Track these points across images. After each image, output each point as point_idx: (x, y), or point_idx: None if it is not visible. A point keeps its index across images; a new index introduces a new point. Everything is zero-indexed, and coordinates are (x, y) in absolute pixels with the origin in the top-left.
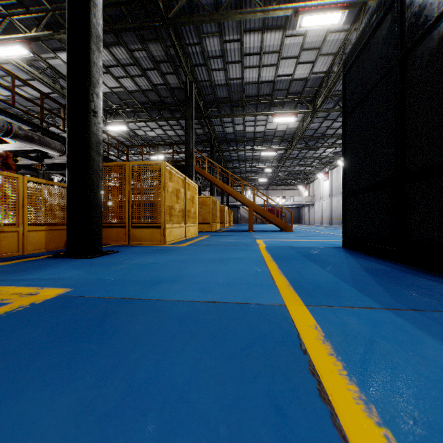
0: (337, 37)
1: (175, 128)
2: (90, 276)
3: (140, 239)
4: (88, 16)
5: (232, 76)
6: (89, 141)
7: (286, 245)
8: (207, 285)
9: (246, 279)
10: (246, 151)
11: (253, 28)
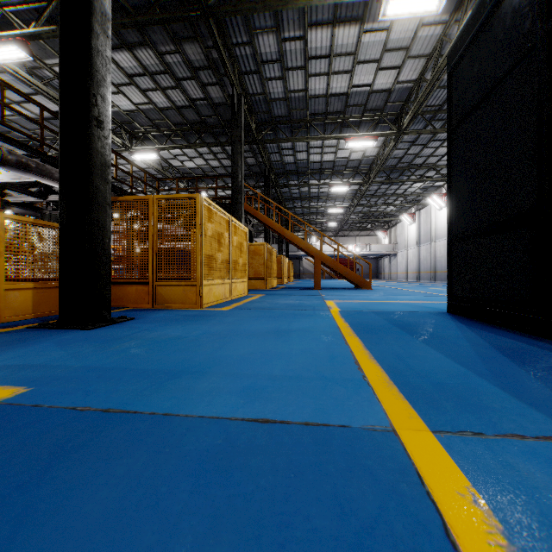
0: (432, 32)
1: (220, 157)
2: (73, 362)
3: (168, 300)
4: None
5: (292, 87)
6: (90, 162)
7: (368, 308)
8: (254, 381)
9: (318, 370)
10: (310, 186)
11: (321, 20)
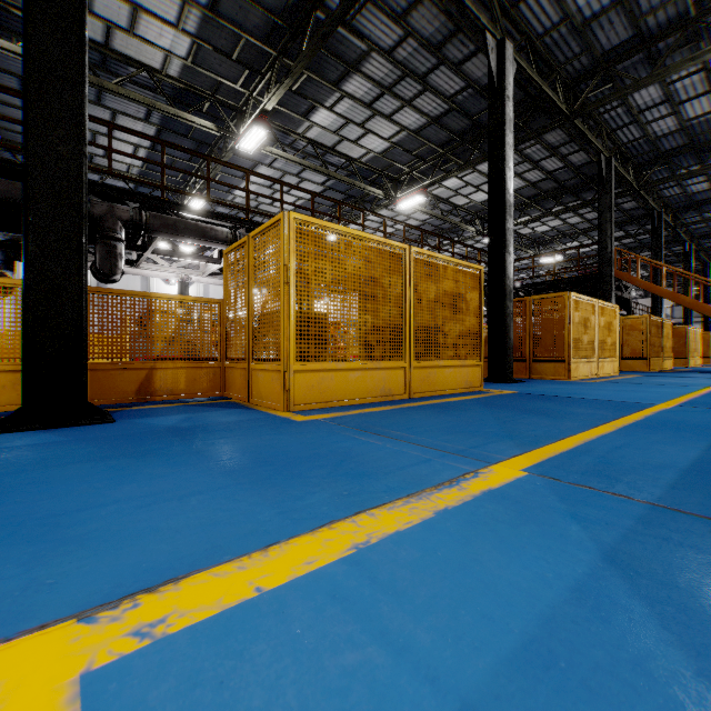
0: None
1: (582, 212)
2: (521, 389)
3: (541, 373)
4: (504, 196)
5: (691, 115)
6: (505, 293)
7: None
8: (607, 397)
9: (643, 398)
10: None
11: None
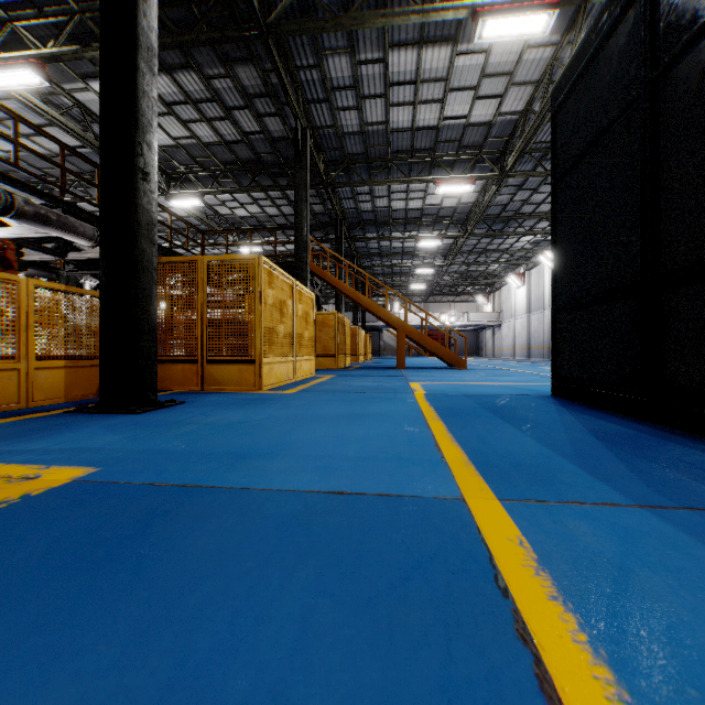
0: (540, 54)
1: (279, 203)
2: (132, 445)
3: (220, 381)
4: (135, 16)
5: (370, 119)
6: (136, 221)
7: (459, 391)
8: (328, 462)
9: (395, 452)
10: (392, 240)
11: (405, 40)
